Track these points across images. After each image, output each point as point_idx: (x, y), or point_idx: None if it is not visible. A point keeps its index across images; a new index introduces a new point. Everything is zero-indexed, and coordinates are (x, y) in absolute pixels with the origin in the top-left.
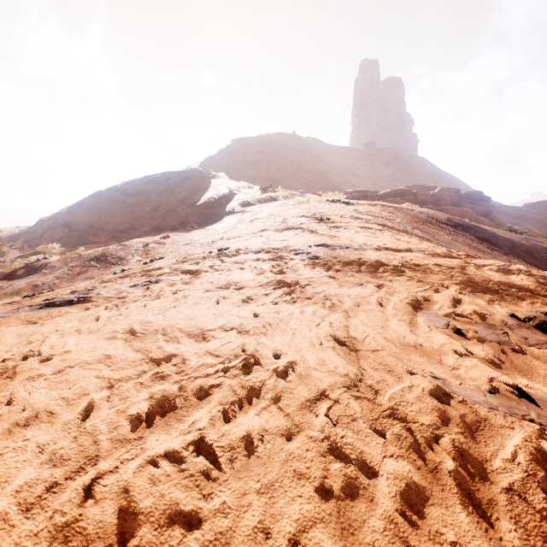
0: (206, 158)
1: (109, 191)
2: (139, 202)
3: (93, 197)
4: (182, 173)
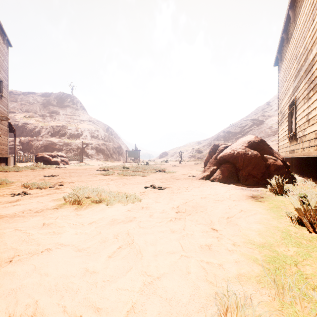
0: (265, 103)
1: (226, 129)
2: (237, 133)
3: (221, 132)
4: (253, 120)
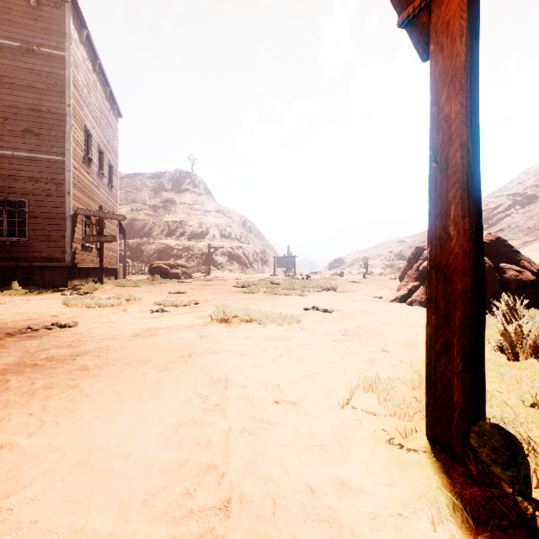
0: None
1: None
2: None
3: None
4: (513, 195)
